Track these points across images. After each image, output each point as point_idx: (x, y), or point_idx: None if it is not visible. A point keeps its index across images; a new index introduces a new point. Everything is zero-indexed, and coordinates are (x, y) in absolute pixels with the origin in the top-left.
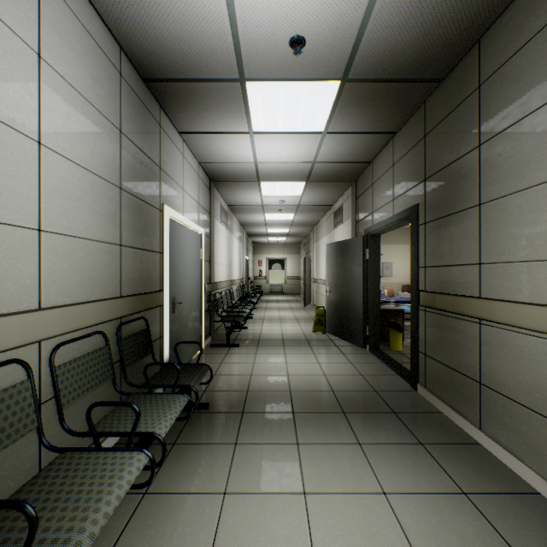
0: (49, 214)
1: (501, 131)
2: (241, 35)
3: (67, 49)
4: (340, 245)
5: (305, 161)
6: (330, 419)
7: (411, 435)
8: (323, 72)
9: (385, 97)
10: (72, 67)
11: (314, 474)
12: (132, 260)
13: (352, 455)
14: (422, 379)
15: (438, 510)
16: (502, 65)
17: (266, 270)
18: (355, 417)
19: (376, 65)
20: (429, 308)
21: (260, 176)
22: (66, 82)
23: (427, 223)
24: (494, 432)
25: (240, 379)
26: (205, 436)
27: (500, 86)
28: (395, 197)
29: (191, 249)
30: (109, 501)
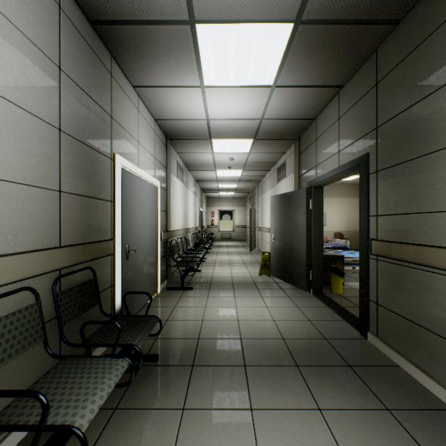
0: None
1: None
2: None
3: None
4: (284, 197)
5: (253, 118)
6: (284, 374)
7: (374, 397)
8: (276, 10)
9: (338, 44)
10: None
11: None
12: (76, 207)
13: (314, 426)
14: (373, 327)
15: None
16: None
17: (217, 220)
18: (309, 372)
19: (333, 1)
20: (382, 257)
21: (211, 133)
22: None
23: (380, 171)
24: None
25: (192, 324)
26: (150, 398)
27: None
28: (341, 148)
29: (147, 200)
30: None
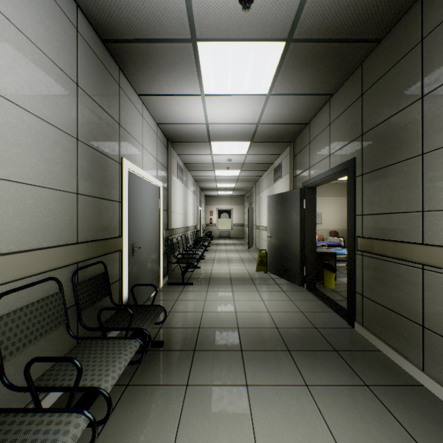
0: None
1: None
2: None
3: None
4: (280, 197)
5: (250, 123)
6: (276, 357)
7: (355, 375)
8: (270, 31)
9: (326, 58)
10: (19, 11)
11: (265, 422)
12: (90, 208)
13: (301, 398)
14: (359, 317)
15: None
16: None
17: (216, 218)
18: (299, 356)
19: (320, 23)
20: (366, 253)
21: (210, 136)
22: (12, 25)
23: (365, 174)
24: (439, 376)
25: (193, 316)
26: (158, 376)
27: None
28: (331, 152)
29: (150, 200)
30: None
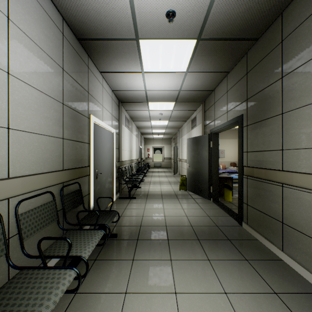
0: (15, 118)
1: (296, 68)
2: (136, 10)
3: (27, 15)
4: (195, 139)
5: (175, 90)
6: (190, 244)
7: (240, 254)
8: (186, 33)
9: (223, 50)
10: (30, 27)
11: (181, 280)
12: (71, 147)
13: (204, 267)
14: (245, 219)
15: (260, 305)
16: (297, 27)
17: (151, 154)
18: (205, 242)
19: (218, 29)
20: (249, 177)
21: (148, 99)
22: (26, 36)
23: (248, 125)
24: (292, 253)
25: (136, 218)
26: (114, 255)
27: (295, 40)
28: (228, 110)
29: (107, 142)
30: (48, 305)
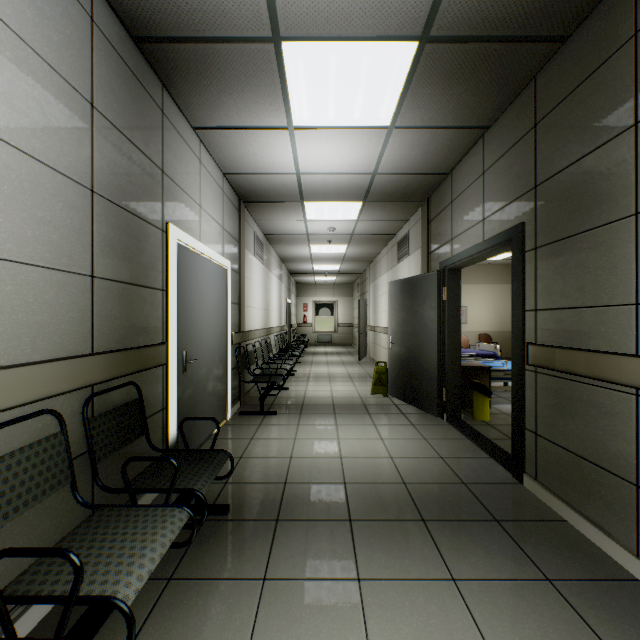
0: None
1: None
2: None
3: None
4: (407, 283)
5: (363, 172)
6: (404, 532)
7: (530, 563)
8: (394, 24)
9: (481, 69)
10: None
11: None
12: (114, 299)
13: (445, 602)
14: (531, 467)
15: None
16: None
17: (312, 316)
18: (440, 529)
19: (473, 11)
20: (543, 369)
21: (303, 193)
22: None
23: (540, 248)
24: None
25: (276, 463)
26: (219, 564)
27: None
28: (486, 215)
29: (212, 288)
30: None
